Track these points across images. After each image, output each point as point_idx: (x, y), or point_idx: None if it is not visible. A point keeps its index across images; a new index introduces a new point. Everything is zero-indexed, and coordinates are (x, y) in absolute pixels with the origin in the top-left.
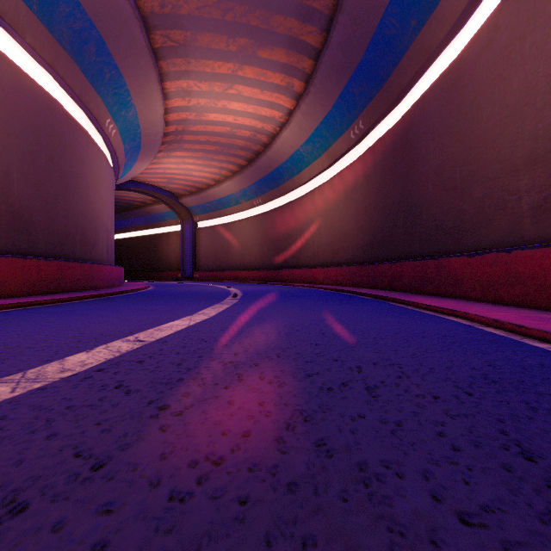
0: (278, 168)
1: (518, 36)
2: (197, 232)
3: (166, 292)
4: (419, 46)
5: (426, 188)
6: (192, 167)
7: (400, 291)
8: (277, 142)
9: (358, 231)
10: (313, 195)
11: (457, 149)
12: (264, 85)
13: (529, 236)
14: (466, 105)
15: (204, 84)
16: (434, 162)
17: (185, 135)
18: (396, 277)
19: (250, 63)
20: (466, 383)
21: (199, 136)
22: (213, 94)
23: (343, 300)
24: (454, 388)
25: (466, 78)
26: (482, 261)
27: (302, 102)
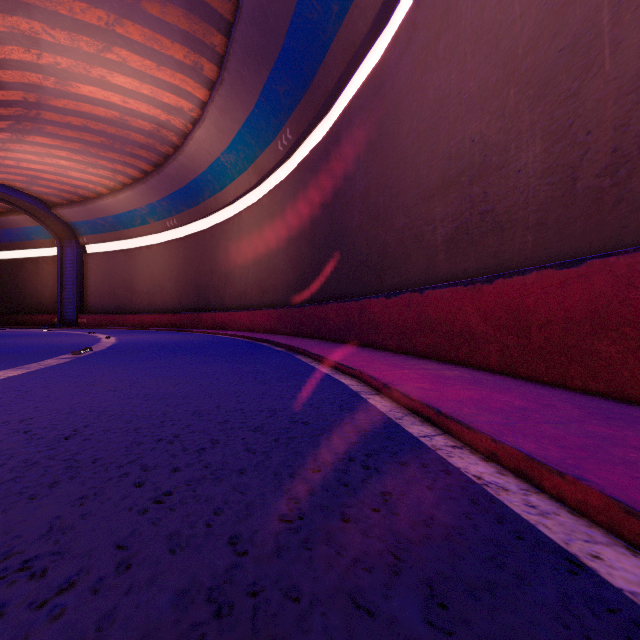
0: (196, 180)
1: (434, 36)
2: (85, 260)
3: None
4: (343, 41)
5: (353, 215)
6: (67, 164)
7: (326, 339)
8: (190, 144)
9: (288, 265)
10: (240, 219)
11: (381, 169)
12: (161, 58)
13: (443, 274)
14: (388, 117)
15: (61, 34)
16: (360, 184)
17: (44, 111)
18: (322, 322)
19: (134, 18)
20: None
21: (69, 117)
22: (79, 53)
23: (243, 353)
24: None
25: (388, 85)
26: (398, 303)
27: (216, 93)
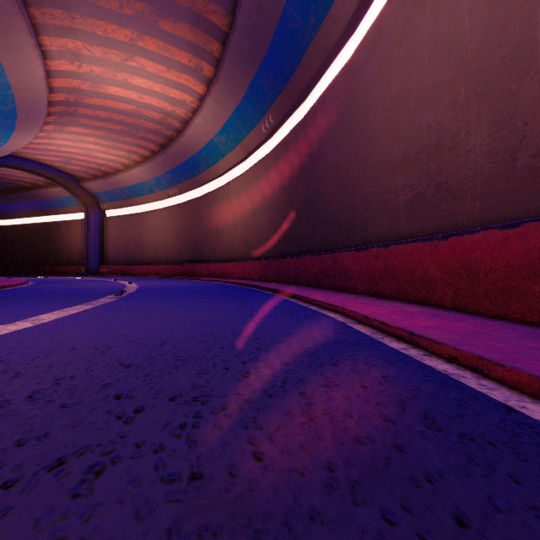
0: (193, 157)
1: (396, 42)
2: (105, 222)
3: (37, 290)
4: (318, 45)
5: (325, 184)
6: (94, 147)
7: (303, 285)
8: (190, 129)
9: (269, 225)
10: (229, 188)
11: (350, 148)
12: (170, 63)
13: (404, 232)
14: (356, 106)
15: (97, 49)
16: (332, 159)
17: (80, 108)
18: (300, 271)
19: (152, 34)
20: (271, 428)
21: (98, 111)
22: (109, 63)
23: (242, 295)
24: (244, 444)
25: (356, 80)
26: (367, 255)
27: (213, 88)
